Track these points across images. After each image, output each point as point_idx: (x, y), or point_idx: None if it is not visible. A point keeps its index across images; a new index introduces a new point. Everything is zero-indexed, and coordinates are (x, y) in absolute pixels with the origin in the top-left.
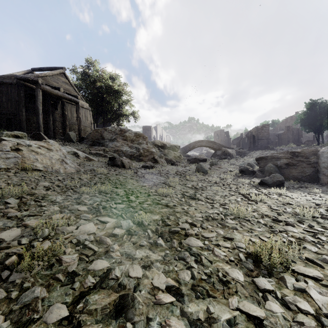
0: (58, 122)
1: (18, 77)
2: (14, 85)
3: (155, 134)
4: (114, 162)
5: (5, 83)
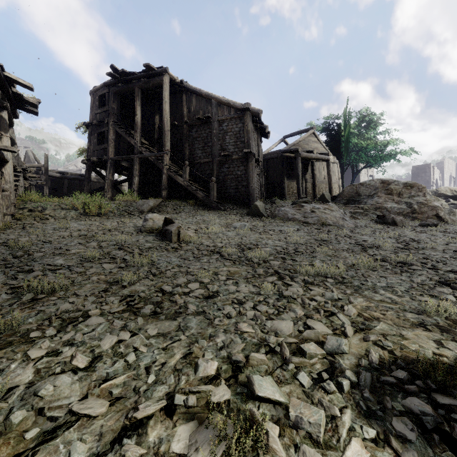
0: (308, 183)
1: (282, 151)
2: (278, 159)
3: (439, 176)
4: (382, 220)
5: (272, 158)
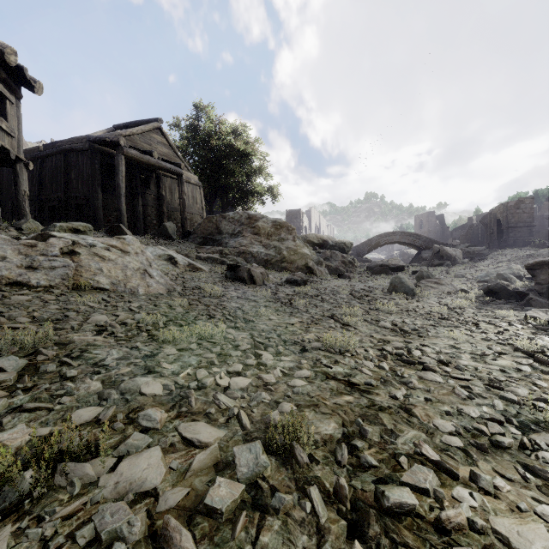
0: (150, 208)
1: (91, 138)
2: (86, 152)
3: (307, 224)
4: (235, 273)
5: (74, 150)
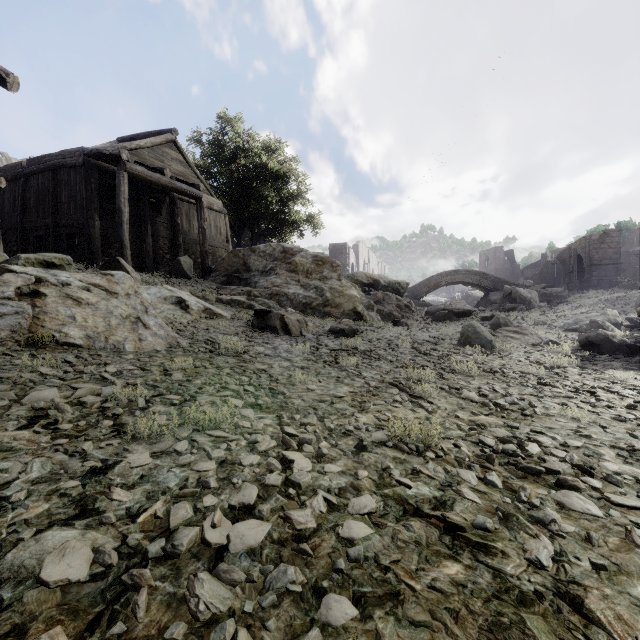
0: (163, 239)
1: (86, 151)
2: (79, 169)
3: (355, 260)
4: (265, 320)
5: (65, 165)
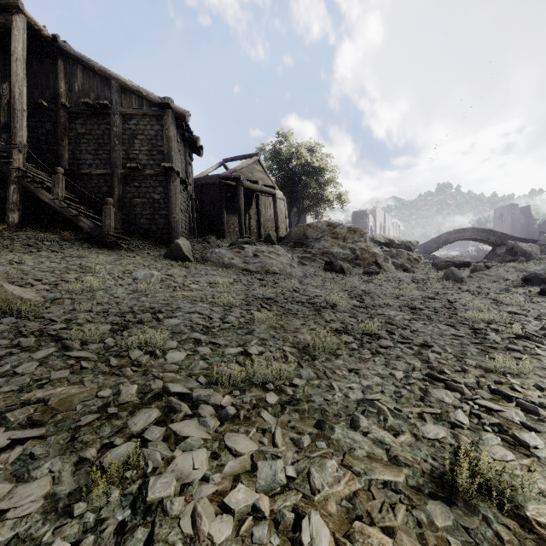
0: (252, 220)
1: (220, 176)
2: (216, 186)
3: (373, 223)
4: (331, 266)
5: (208, 184)
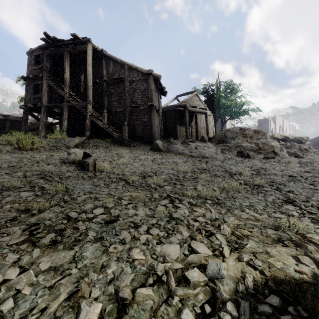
0: (193, 128)
1: (175, 105)
2: (173, 111)
3: (273, 126)
4: (241, 154)
5: (168, 110)
